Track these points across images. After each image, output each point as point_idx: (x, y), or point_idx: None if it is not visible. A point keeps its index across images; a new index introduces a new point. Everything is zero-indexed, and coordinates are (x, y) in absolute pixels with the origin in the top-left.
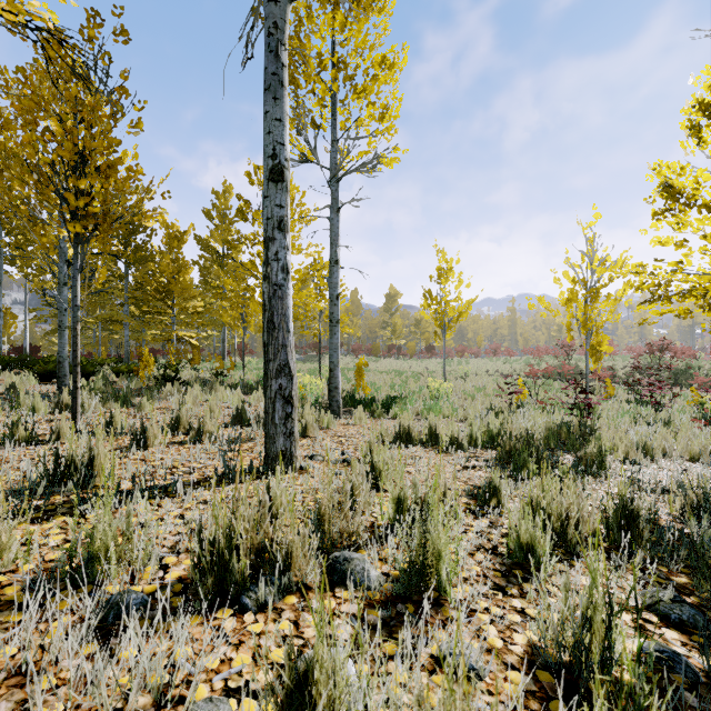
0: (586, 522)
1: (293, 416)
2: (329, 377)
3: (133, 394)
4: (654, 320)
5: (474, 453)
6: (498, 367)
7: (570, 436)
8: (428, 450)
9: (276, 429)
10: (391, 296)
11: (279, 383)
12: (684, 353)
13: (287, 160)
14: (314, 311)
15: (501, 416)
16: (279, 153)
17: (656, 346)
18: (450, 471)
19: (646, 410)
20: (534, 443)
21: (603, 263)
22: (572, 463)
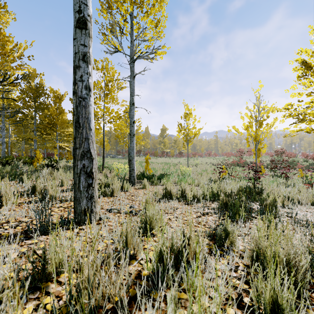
0: (299, 263)
1: (93, 185)
2: (129, 164)
3: (23, 174)
4: (294, 134)
5: (206, 204)
6: (211, 161)
7: (250, 193)
8: (181, 203)
9: (80, 194)
10: (163, 129)
11: (83, 163)
12: (291, 155)
13: (89, 16)
14: (126, 134)
15: (217, 183)
16: (83, 10)
17: (278, 151)
18: (194, 217)
19: (281, 180)
20: (240, 199)
21: (264, 109)
22: (261, 210)
